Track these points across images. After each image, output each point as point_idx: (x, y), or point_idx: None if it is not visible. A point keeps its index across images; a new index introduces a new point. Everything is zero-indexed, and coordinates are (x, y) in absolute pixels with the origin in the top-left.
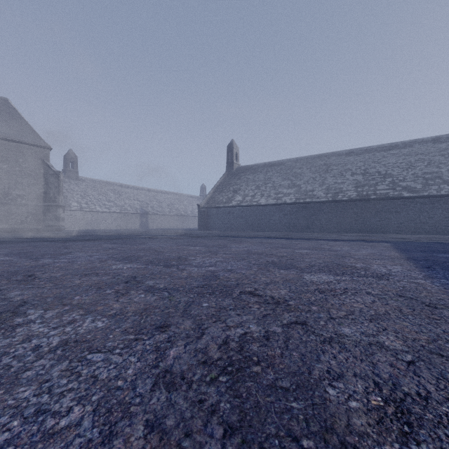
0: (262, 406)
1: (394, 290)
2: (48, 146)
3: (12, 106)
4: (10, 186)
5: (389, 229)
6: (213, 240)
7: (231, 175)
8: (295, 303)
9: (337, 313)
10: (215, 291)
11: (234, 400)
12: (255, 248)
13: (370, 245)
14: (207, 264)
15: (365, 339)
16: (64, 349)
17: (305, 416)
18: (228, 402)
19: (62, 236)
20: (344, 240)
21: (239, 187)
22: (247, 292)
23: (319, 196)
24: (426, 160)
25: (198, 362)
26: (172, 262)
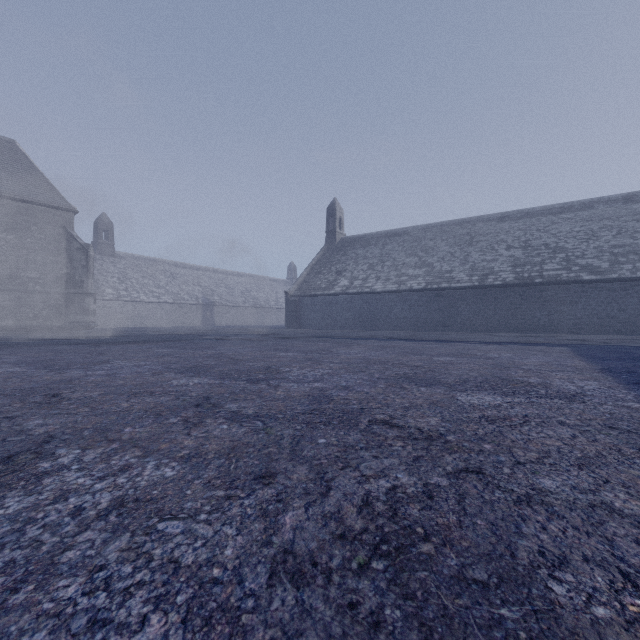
0: (453, 615)
1: (599, 419)
2: (72, 209)
3: (22, 151)
4: (18, 266)
5: (561, 326)
6: (311, 342)
7: (332, 249)
8: (457, 439)
9: (525, 454)
10: (332, 420)
11: (406, 604)
12: (373, 354)
13: (539, 350)
14: (310, 378)
15: (581, 497)
16: (119, 513)
17: (528, 633)
18: (396, 607)
19: (92, 336)
20: (499, 343)
21: (345, 267)
22: (379, 422)
23: (460, 279)
24: (615, 227)
25: (332, 536)
26: (258, 374)
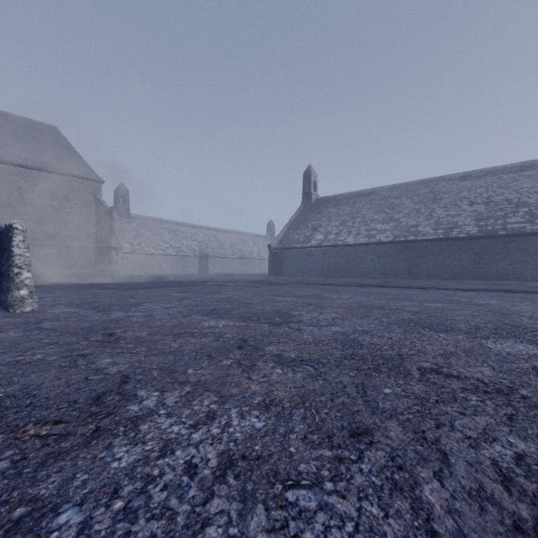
0: None
1: None
2: (100, 180)
3: (62, 135)
4: (60, 226)
5: (525, 275)
6: (299, 288)
7: (308, 208)
8: (532, 393)
9: None
10: (379, 366)
11: None
12: (364, 299)
13: (520, 297)
14: (323, 321)
15: None
16: (235, 473)
17: None
18: None
19: (117, 282)
20: (474, 290)
21: (319, 223)
22: (430, 370)
23: (426, 232)
24: None
25: (504, 527)
26: (274, 318)
